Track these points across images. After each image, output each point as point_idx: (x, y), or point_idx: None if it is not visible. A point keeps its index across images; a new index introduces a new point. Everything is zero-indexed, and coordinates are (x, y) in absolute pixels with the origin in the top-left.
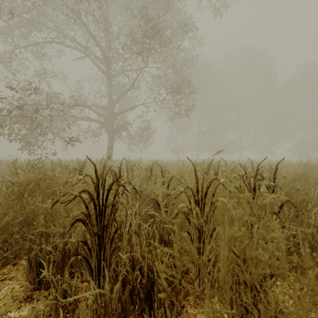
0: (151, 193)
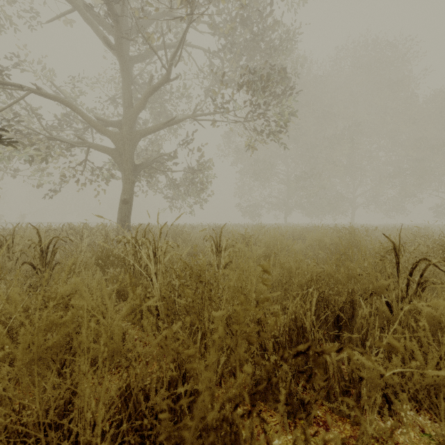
0: None
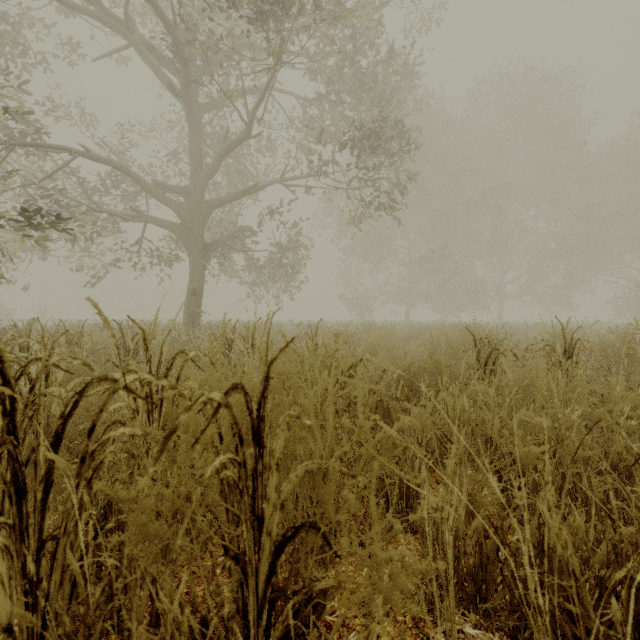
0: None
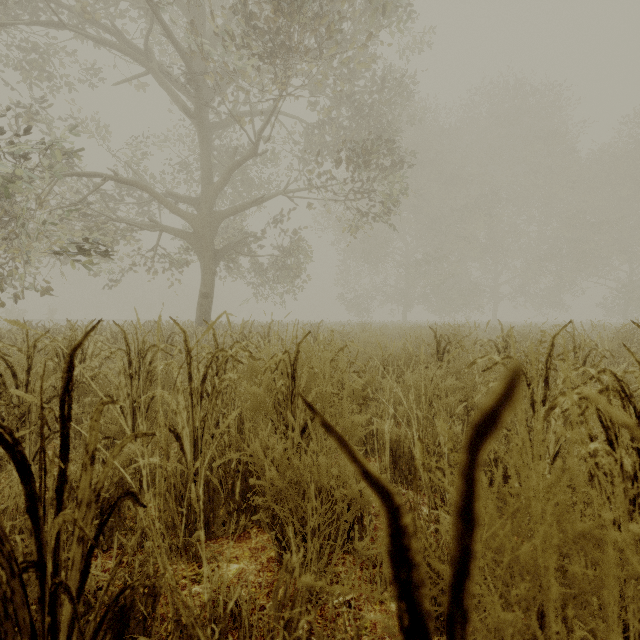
0: (289, 495)
